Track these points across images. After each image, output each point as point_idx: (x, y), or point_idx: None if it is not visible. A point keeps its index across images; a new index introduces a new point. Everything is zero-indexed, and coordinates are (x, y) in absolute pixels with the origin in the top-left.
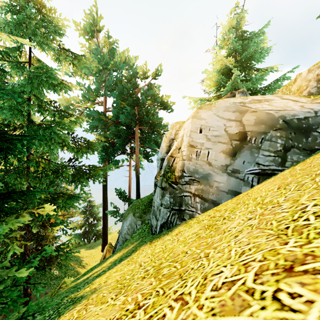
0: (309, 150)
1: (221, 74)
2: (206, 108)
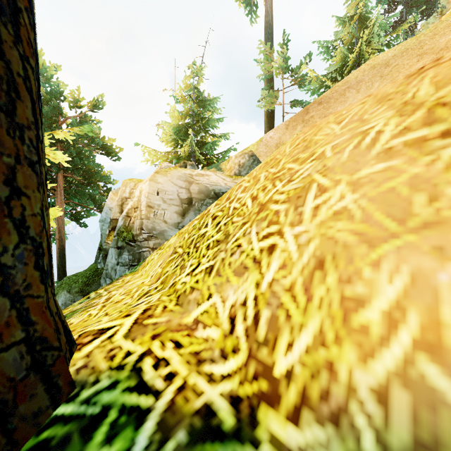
0: None
1: (178, 131)
2: (162, 174)
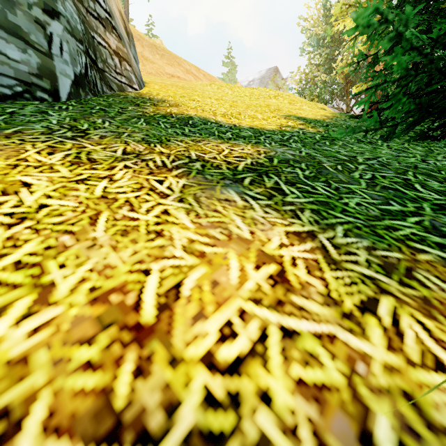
0: None
1: None
2: None
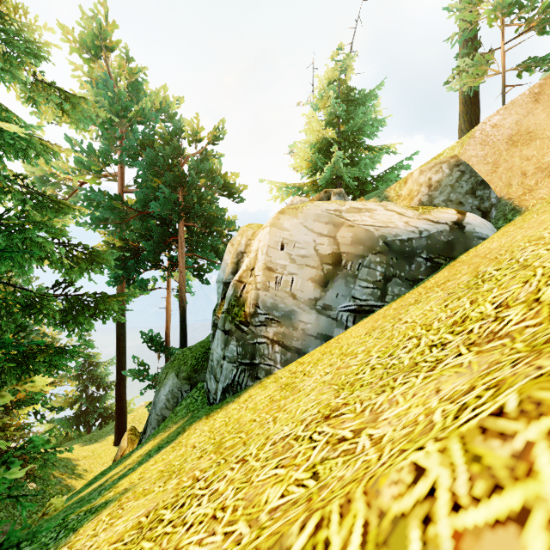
0: (412, 281)
1: (317, 151)
2: (290, 213)
